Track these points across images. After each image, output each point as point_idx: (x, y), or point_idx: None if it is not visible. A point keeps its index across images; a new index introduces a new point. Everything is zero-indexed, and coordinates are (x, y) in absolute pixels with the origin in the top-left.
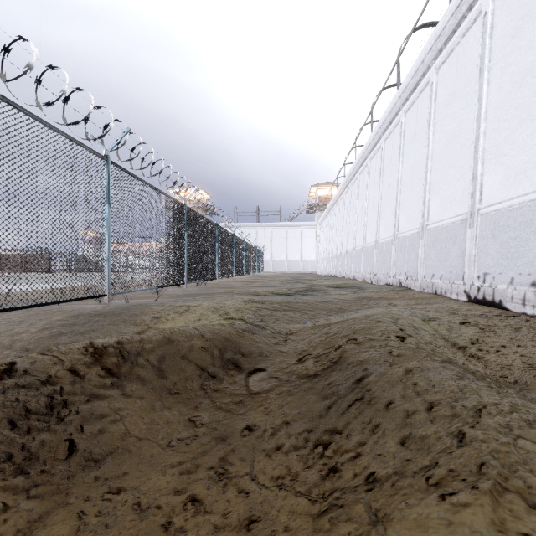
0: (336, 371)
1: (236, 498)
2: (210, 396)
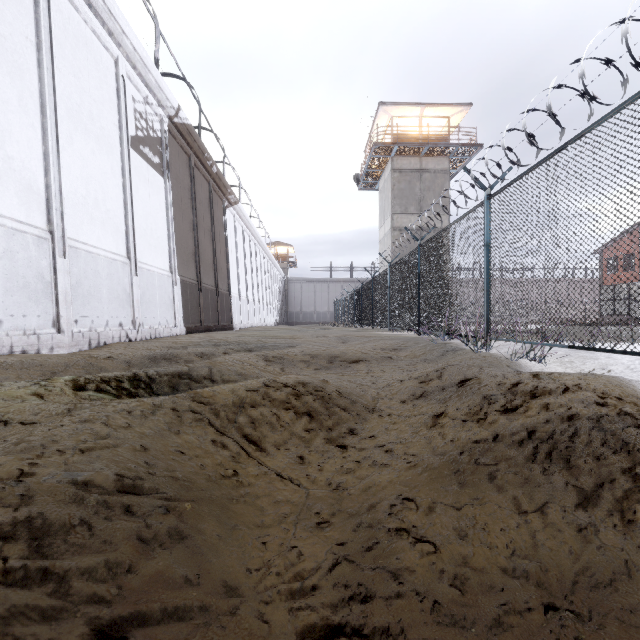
0: (76, 581)
1: (316, 475)
2: (463, 632)
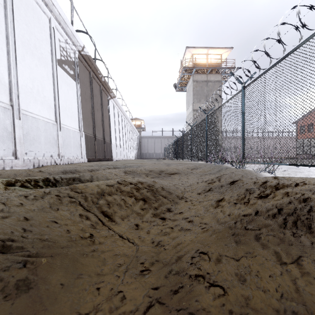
0: None
1: (145, 236)
2: None
